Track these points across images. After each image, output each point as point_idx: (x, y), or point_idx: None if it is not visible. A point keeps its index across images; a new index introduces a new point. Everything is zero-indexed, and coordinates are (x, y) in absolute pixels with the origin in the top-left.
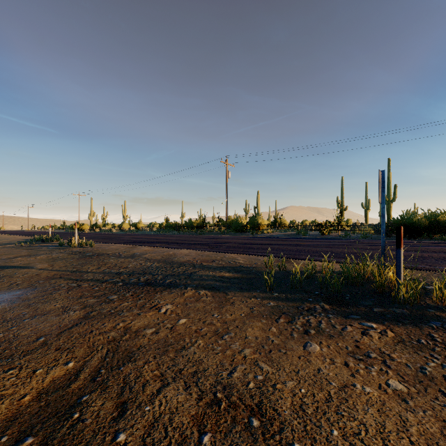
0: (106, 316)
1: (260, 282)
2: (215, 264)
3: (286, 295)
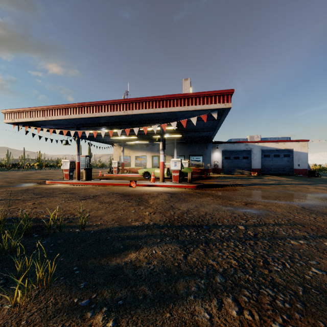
0: (168, 209)
1: (84, 245)
2: (207, 322)
3: (70, 229)
